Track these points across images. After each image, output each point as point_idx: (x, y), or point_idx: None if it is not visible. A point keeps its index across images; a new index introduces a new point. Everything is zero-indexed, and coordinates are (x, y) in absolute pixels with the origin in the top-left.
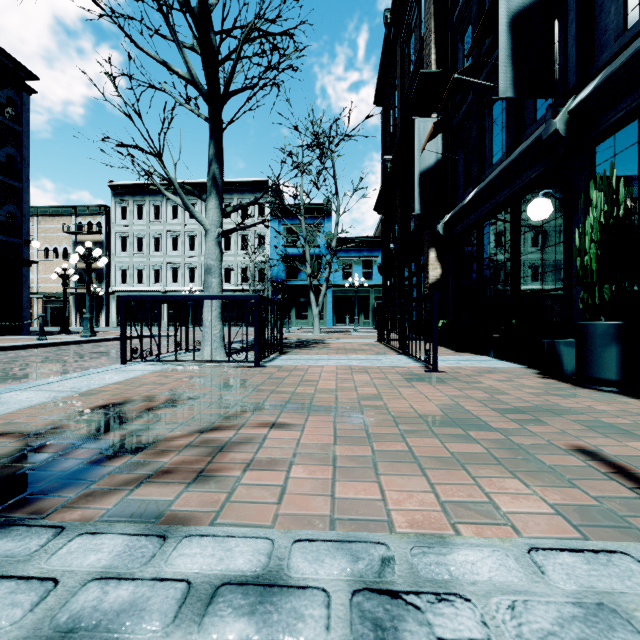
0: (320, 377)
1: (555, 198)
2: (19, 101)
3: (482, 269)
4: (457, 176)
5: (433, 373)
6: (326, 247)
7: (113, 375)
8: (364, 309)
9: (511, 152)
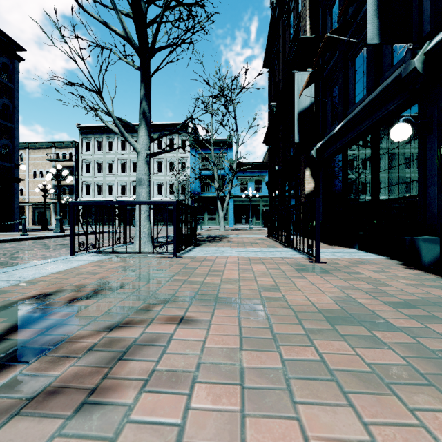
0: (225, 267)
1: (413, 123)
2: (11, 66)
3: (347, 182)
4: (326, 114)
5: (316, 263)
6: (229, 169)
7: (59, 265)
8: (256, 213)
9: (372, 91)
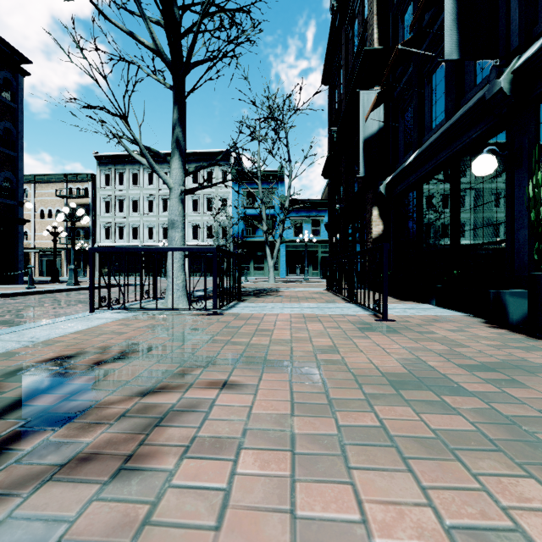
0: (275, 326)
1: (499, 154)
2: (14, 82)
3: (422, 225)
4: (397, 142)
5: (383, 322)
6: (280, 208)
7: (77, 323)
8: (313, 261)
9: (451, 116)
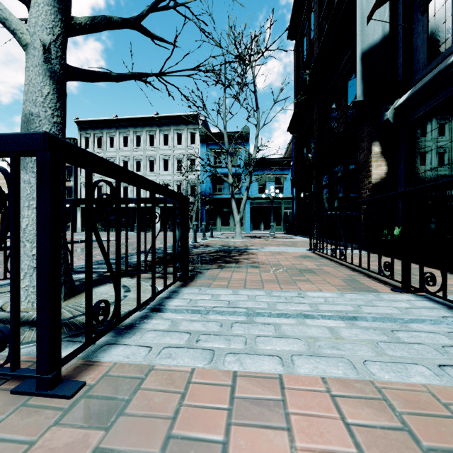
0: None
1: None
2: None
3: None
4: (411, 51)
5: None
6: (245, 167)
7: None
8: (276, 217)
9: None
